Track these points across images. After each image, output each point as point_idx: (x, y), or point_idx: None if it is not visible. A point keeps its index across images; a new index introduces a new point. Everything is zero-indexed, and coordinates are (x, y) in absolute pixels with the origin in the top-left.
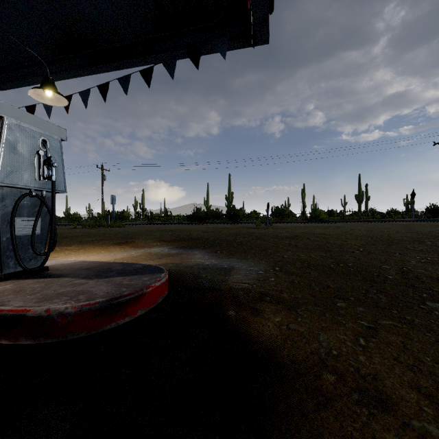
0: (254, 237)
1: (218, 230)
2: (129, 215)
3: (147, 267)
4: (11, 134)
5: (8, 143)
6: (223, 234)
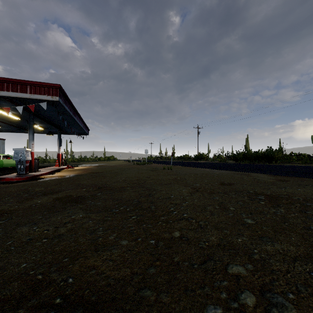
0: (98, 174)
1: (134, 169)
2: (206, 156)
3: (25, 176)
4: (15, 152)
5: (15, 154)
6: (114, 172)
